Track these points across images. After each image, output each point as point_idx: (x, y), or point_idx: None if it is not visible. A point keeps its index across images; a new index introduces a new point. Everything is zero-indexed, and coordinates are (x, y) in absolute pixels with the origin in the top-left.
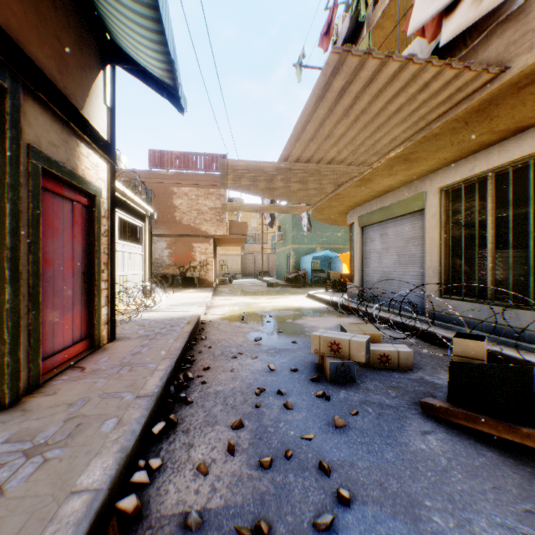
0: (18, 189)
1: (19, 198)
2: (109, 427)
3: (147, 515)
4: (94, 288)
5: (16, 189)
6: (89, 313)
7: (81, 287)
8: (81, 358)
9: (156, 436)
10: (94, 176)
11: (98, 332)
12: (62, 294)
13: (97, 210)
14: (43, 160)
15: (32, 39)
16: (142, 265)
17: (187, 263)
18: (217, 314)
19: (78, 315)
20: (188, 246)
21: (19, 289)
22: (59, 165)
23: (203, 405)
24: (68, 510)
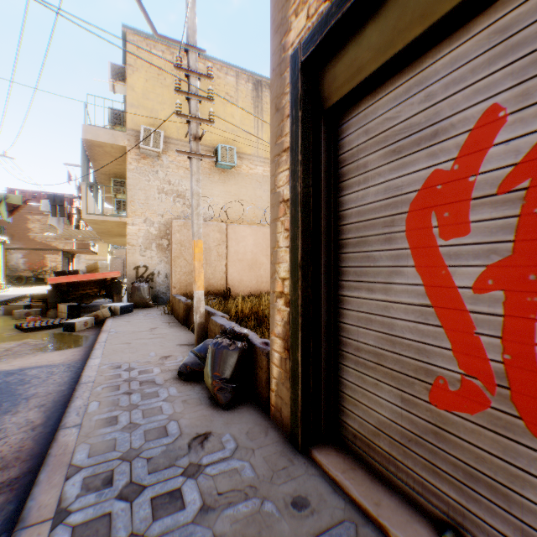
0: None
1: None
2: None
3: None
4: None
5: None
6: None
7: None
8: None
9: None
10: None
11: None
12: None
13: None
14: None
15: None
16: None
17: (41, 268)
18: None
19: None
20: (42, 256)
21: None
22: None
23: None
24: None
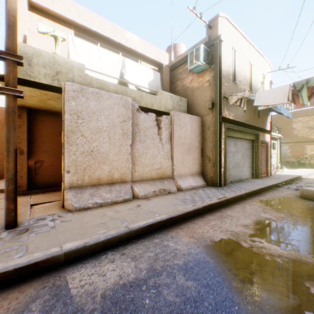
0: (259, 147)
1: (259, 149)
2: (275, 181)
3: (281, 187)
4: (267, 163)
5: (259, 148)
6: (265, 168)
7: (264, 163)
8: (265, 176)
9: (282, 184)
10: (267, 139)
11: (267, 172)
12: (262, 164)
13: (267, 146)
14: (261, 141)
15: (260, 123)
16: (275, 157)
17: (300, 156)
18: (310, 177)
19: (264, 168)
20: (301, 147)
21: (259, 162)
22: (262, 141)
23: (293, 185)
24: (273, 182)
